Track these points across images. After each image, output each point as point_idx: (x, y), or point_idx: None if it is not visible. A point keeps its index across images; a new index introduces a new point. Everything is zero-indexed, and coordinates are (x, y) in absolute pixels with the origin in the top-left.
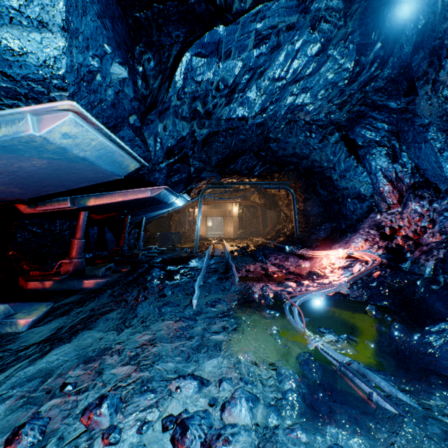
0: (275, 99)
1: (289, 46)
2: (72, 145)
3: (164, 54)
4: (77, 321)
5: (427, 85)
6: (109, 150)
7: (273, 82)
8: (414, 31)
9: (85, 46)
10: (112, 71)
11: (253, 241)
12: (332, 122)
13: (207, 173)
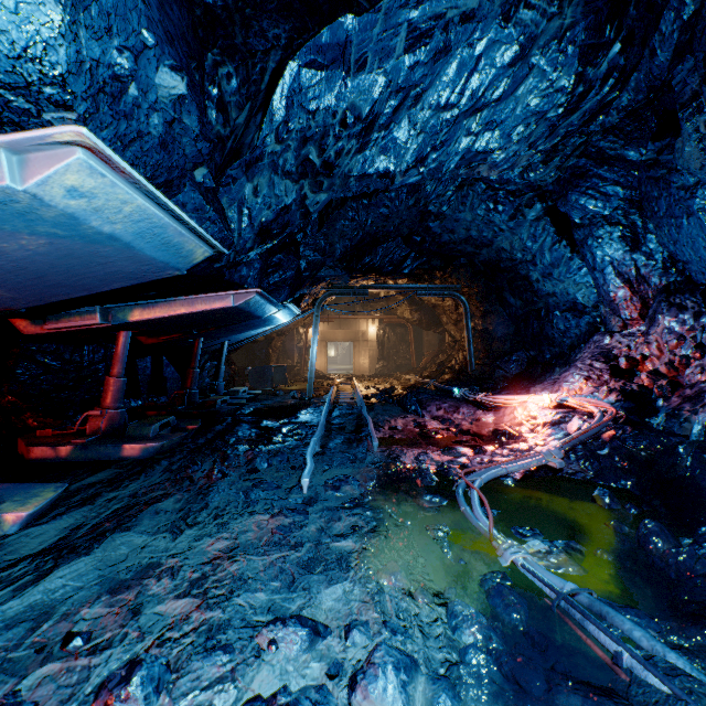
0: (440, 141)
1: (465, 50)
2: (88, 210)
3: (254, 68)
4: (106, 515)
5: (699, 115)
6: (157, 223)
7: (437, 113)
8: (676, 25)
9: (103, 27)
10: (158, 82)
11: (401, 381)
12: (532, 186)
13: (327, 271)
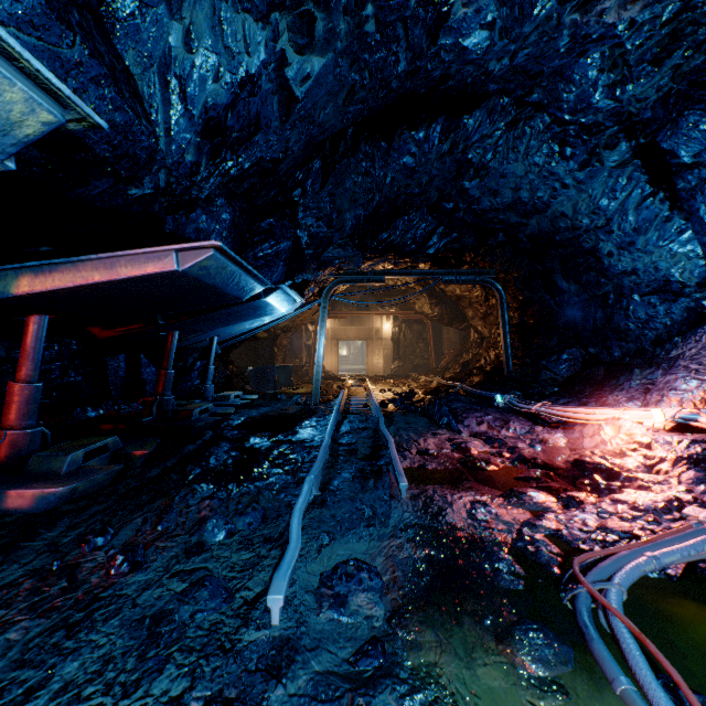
0: None
1: None
2: None
3: None
4: None
5: None
6: None
7: None
8: None
9: None
10: None
11: (421, 383)
12: (619, 114)
13: (336, 251)
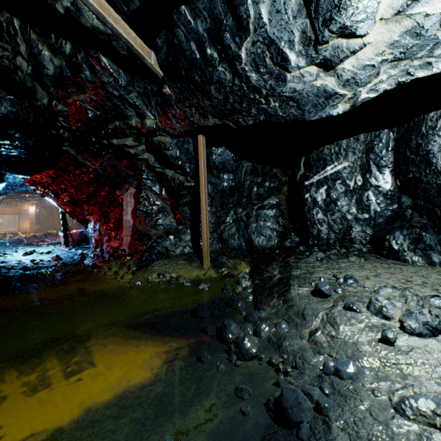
0: None
1: None
2: None
3: None
4: None
5: None
6: None
7: None
8: None
9: None
10: None
11: None
12: None
13: None
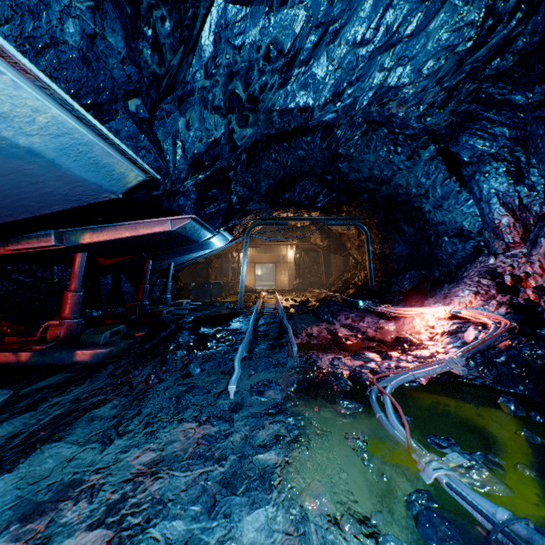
0: (356, 76)
1: None
2: None
3: (186, 13)
4: (44, 422)
5: None
6: (80, 140)
7: (353, 49)
8: None
9: None
10: None
11: (314, 294)
12: (427, 130)
13: (255, 205)
